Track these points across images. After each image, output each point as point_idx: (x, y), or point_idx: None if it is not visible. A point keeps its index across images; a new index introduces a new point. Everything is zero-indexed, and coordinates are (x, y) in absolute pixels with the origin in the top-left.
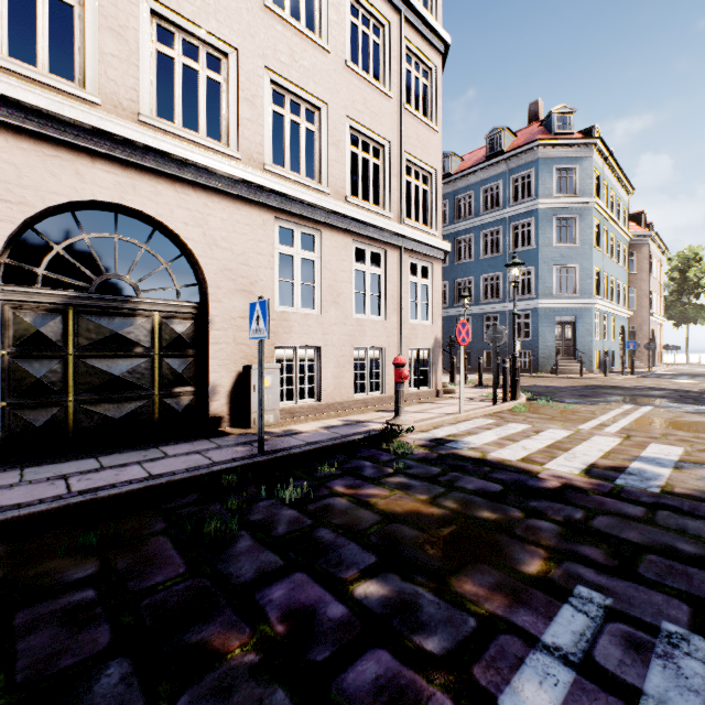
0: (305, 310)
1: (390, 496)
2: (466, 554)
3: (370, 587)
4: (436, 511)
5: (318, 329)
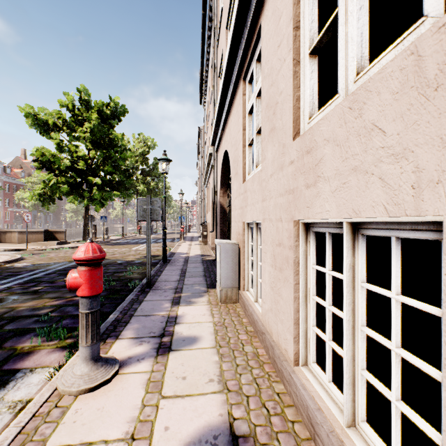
0: (259, 168)
1: (44, 303)
2: (1, 299)
3: (38, 288)
4: (13, 305)
5: (260, 194)
